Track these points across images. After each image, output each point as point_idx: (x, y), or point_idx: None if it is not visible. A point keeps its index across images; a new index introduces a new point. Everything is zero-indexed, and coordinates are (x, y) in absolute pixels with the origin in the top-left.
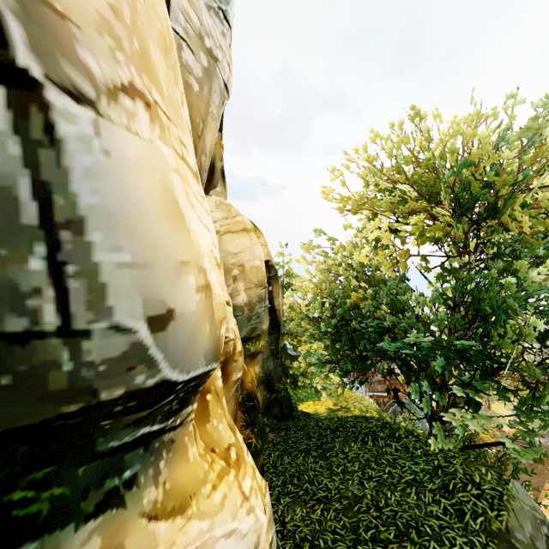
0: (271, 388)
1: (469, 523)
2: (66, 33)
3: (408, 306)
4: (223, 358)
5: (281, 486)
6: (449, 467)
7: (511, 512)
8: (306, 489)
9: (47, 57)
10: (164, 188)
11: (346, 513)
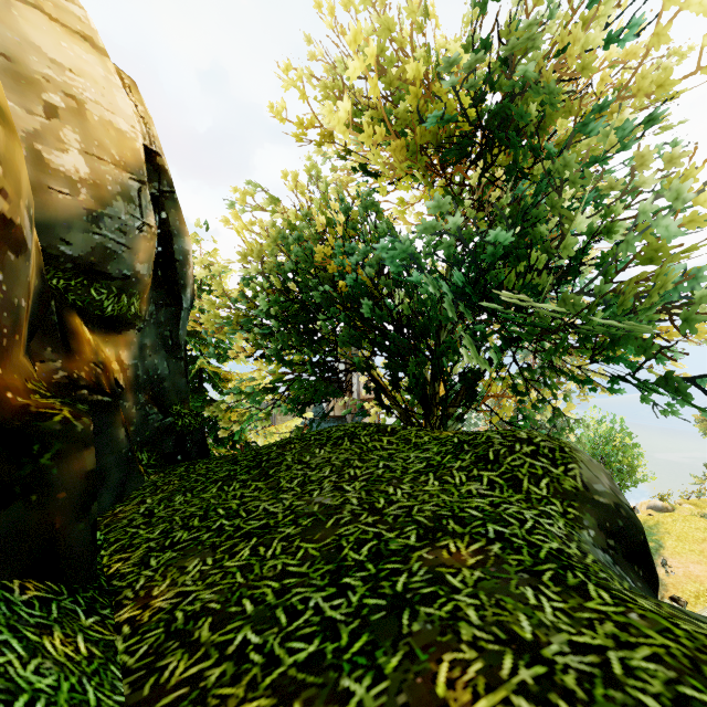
0: (162, 407)
1: (532, 491)
2: None
3: None
4: None
5: (158, 539)
6: (477, 438)
7: (582, 462)
8: (219, 527)
9: None
10: None
11: (309, 536)
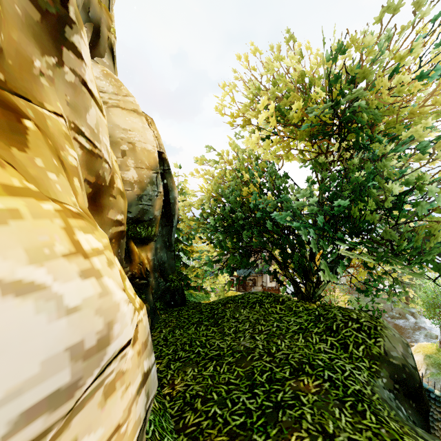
0: (164, 277)
1: (353, 352)
2: None
3: (288, 192)
4: (93, 179)
5: (172, 354)
6: (328, 313)
7: (386, 337)
8: (198, 352)
9: None
10: None
11: (239, 364)
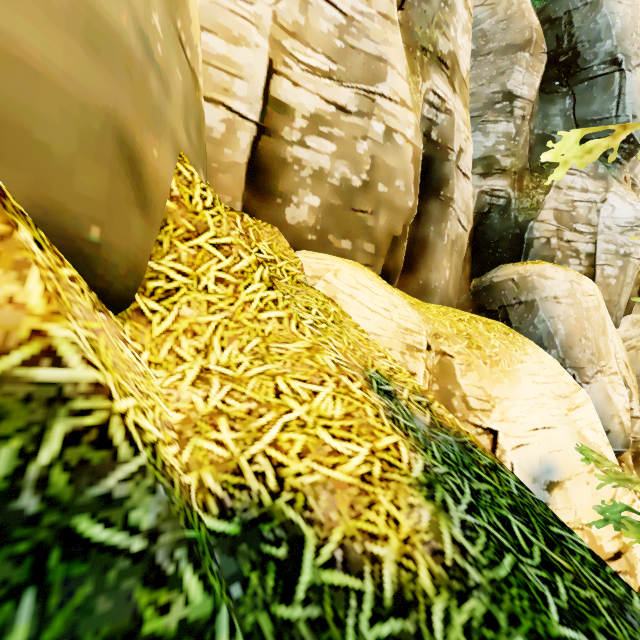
0: None
1: None
2: (584, 371)
3: None
4: (635, 450)
5: None
6: None
7: None
8: None
9: (581, 378)
10: (605, 393)
11: None
